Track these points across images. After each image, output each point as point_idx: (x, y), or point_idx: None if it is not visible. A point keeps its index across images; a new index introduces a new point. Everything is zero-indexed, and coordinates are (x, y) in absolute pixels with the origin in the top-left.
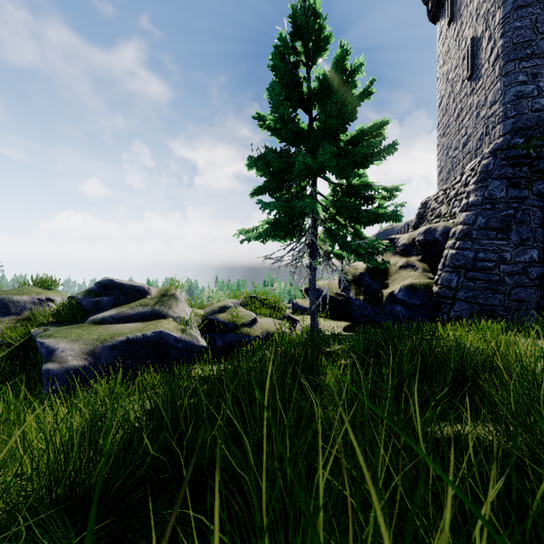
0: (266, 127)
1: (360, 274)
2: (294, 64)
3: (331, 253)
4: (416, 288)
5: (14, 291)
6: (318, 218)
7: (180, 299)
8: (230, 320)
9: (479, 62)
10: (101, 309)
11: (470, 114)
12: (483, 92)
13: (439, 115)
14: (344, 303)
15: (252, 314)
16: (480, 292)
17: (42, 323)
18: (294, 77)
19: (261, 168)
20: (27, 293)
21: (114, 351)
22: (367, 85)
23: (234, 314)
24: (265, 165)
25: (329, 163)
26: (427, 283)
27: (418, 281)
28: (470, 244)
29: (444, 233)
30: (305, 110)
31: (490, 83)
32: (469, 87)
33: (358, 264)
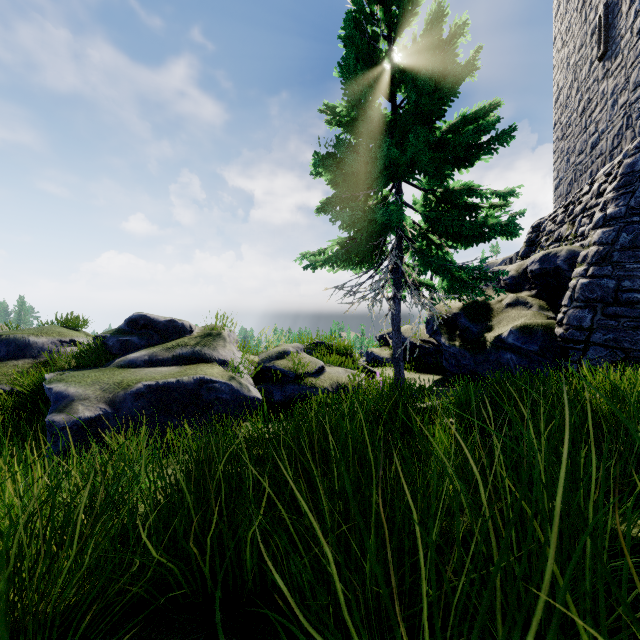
0: (336, 121)
1: (454, 314)
2: (373, 34)
3: (420, 284)
4: (532, 330)
5: (31, 331)
6: (404, 236)
7: (228, 340)
8: (291, 368)
9: (617, 33)
10: (130, 351)
11: (602, 104)
12: (622, 72)
13: (556, 112)
14: (433, 353)
15: (319, 361)
16: (626, 334)
17: (63, 368)
18: (373, 52)
19: (331, 169)
20: (47, 333)
21: (139, 400)
22: (472, 56)
23: (295, 360)
24: (336, 165)
25: (422, 156)
26: (546, 324)
27: (535, 321)
28: (610, 270)
29: (568, 259)
30: (388, 96)
31: (634, 58)
32: (601, 70)
33: (450, 303)
